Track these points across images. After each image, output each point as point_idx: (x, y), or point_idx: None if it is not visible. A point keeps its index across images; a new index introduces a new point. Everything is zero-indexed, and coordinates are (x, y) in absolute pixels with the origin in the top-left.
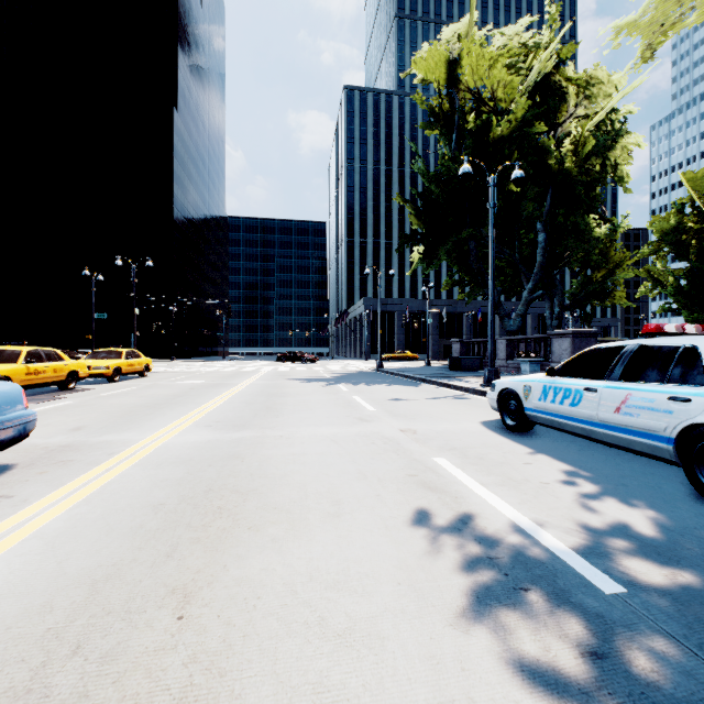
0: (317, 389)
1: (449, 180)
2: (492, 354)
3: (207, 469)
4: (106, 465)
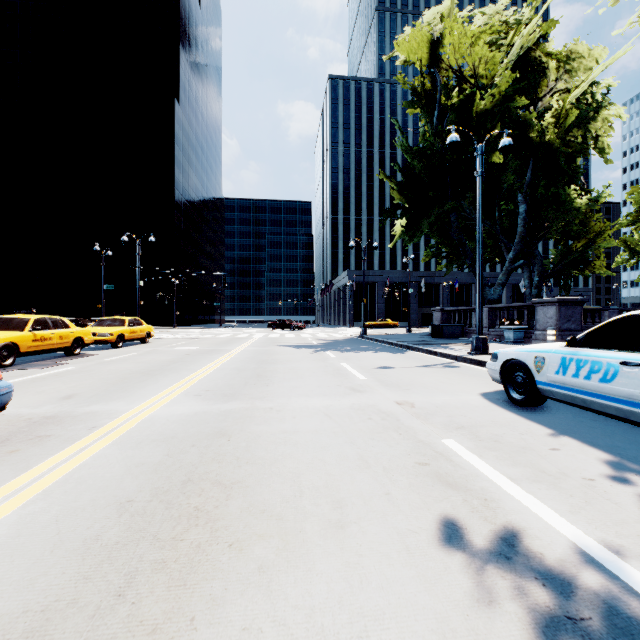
0: (306, 356)
1: (431, 155)
2: (480, 322)
3: (189, 450)
4: (82, 443)
